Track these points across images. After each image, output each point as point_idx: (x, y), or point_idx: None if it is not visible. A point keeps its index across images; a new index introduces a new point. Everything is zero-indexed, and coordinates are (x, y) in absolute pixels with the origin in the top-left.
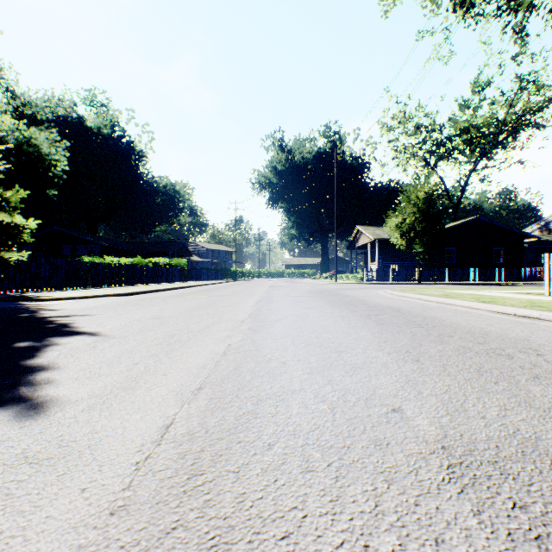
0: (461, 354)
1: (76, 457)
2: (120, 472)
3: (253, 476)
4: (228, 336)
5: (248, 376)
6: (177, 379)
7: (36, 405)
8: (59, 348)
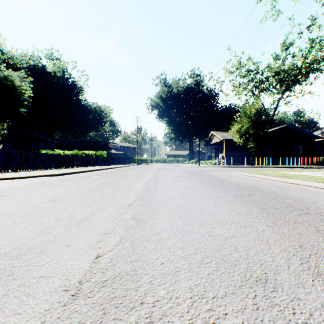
0: None
1: None
2: None
3: None
4: (105, 234)
5: None
6: None
7: None
8: None
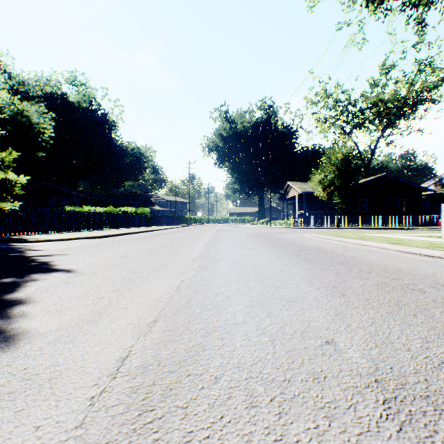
0: (380, 289)
1: (35, 391)
2: (75, 407)
3: (200, 412)
4: (182, 273)
5: (198, 309)
6: (135, 313)
7: (8, 338)
8: (38, 283)
